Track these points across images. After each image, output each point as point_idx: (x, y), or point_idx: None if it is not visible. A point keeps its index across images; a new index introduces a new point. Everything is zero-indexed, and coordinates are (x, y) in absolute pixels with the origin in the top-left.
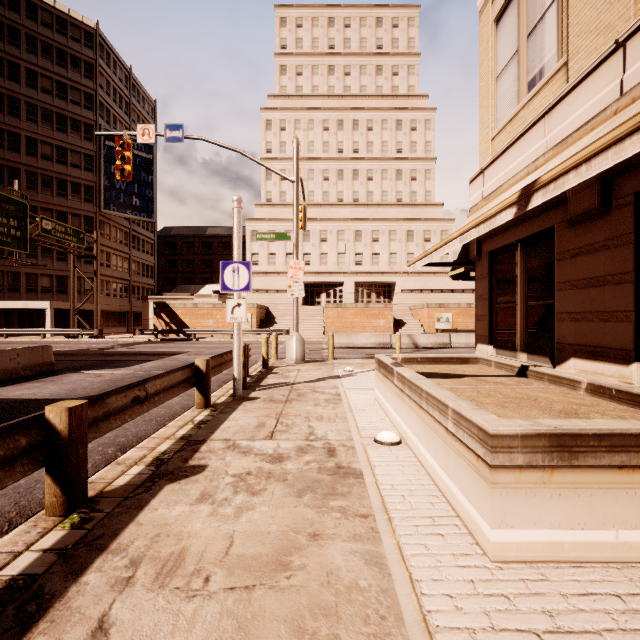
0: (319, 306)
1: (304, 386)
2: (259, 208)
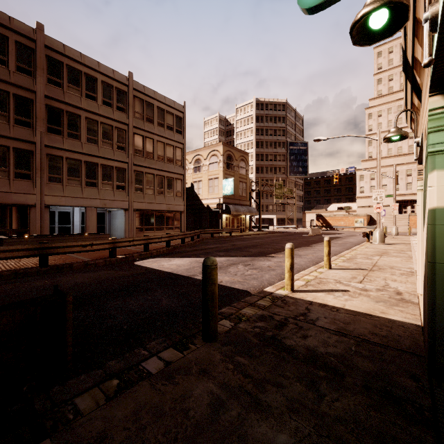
0: (405, 214)
1: (399, 237)
2: (364, 162)
